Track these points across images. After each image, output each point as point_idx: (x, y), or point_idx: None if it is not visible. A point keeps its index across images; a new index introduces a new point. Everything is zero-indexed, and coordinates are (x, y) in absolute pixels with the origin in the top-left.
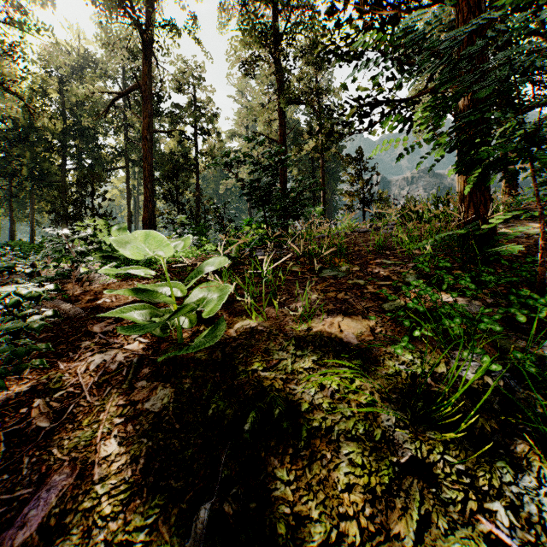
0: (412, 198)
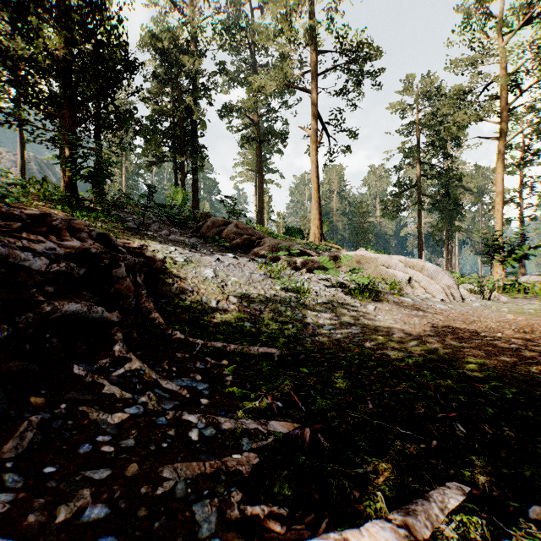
0: None
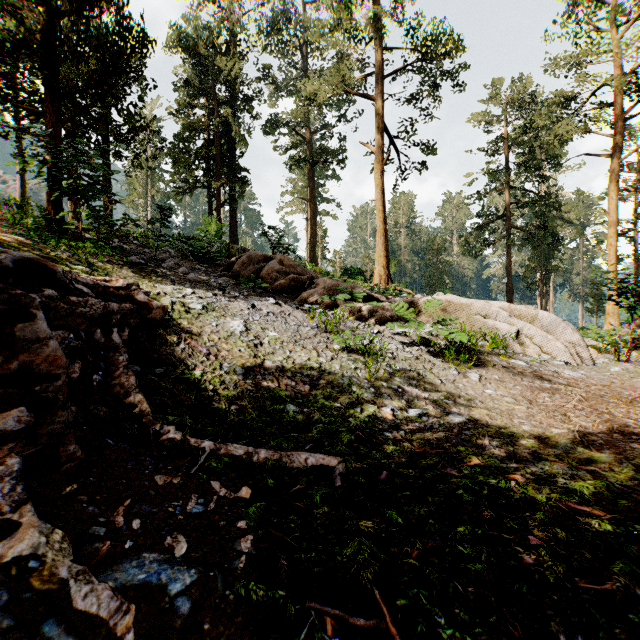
0: None
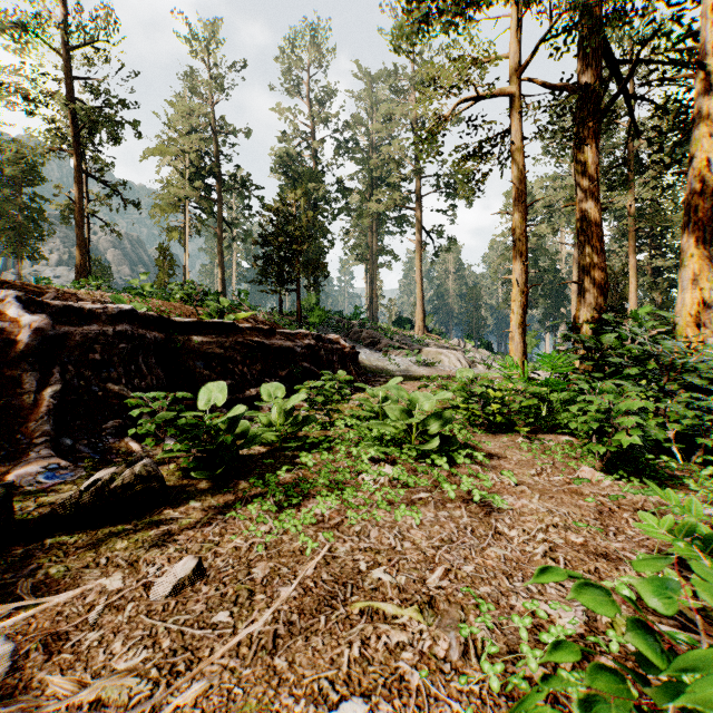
0: (110, 267)
